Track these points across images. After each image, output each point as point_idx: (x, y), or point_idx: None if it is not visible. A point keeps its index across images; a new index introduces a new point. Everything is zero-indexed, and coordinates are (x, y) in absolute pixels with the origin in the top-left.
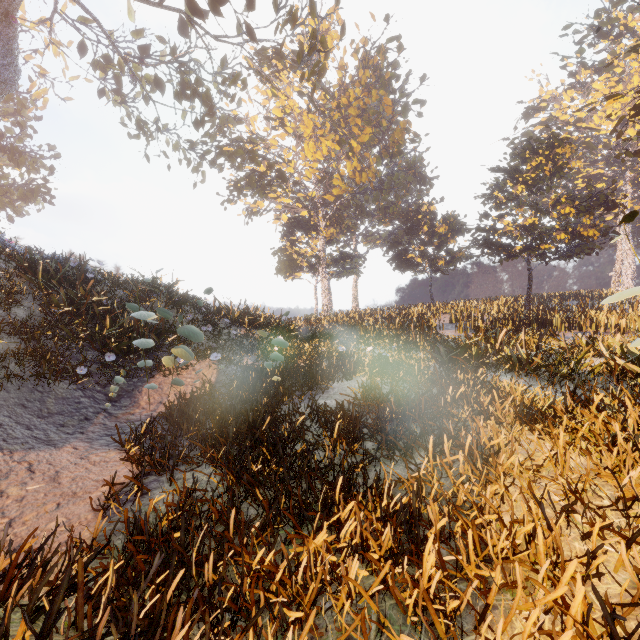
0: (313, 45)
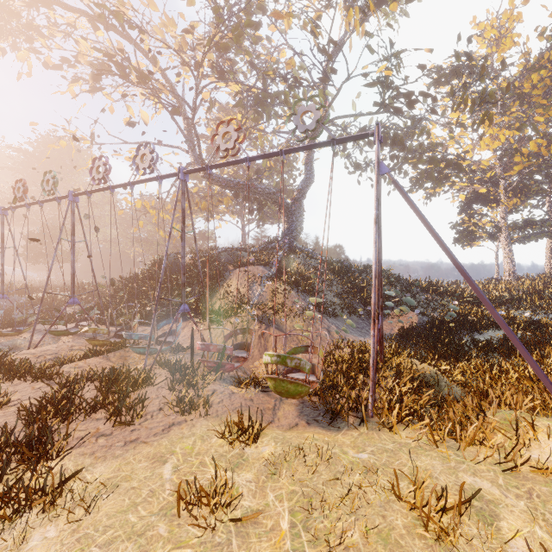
0: (482, 100)
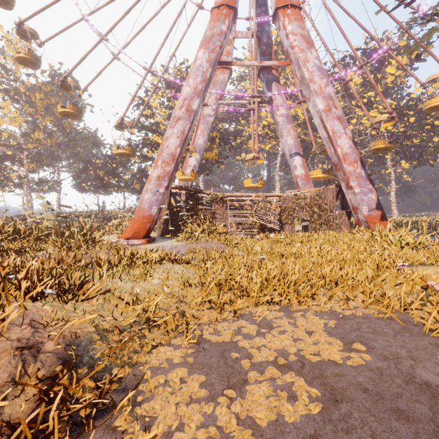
0: None
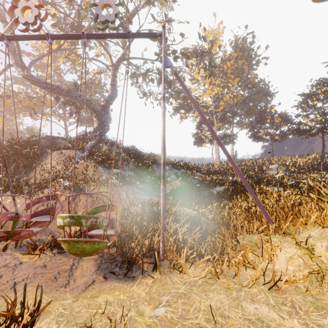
0: (210, 64)
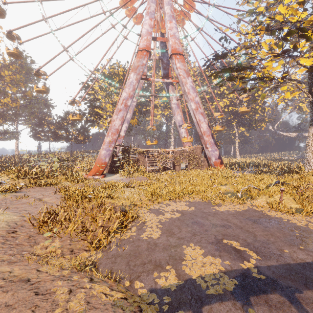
0: None
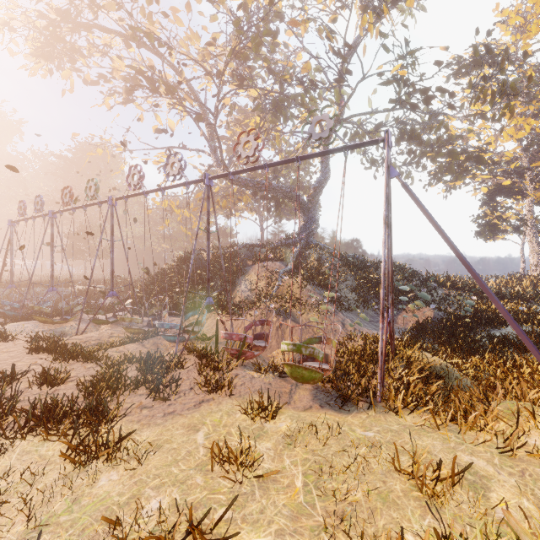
0: (503, 92)
